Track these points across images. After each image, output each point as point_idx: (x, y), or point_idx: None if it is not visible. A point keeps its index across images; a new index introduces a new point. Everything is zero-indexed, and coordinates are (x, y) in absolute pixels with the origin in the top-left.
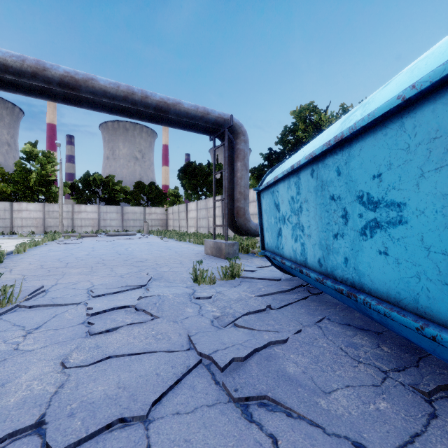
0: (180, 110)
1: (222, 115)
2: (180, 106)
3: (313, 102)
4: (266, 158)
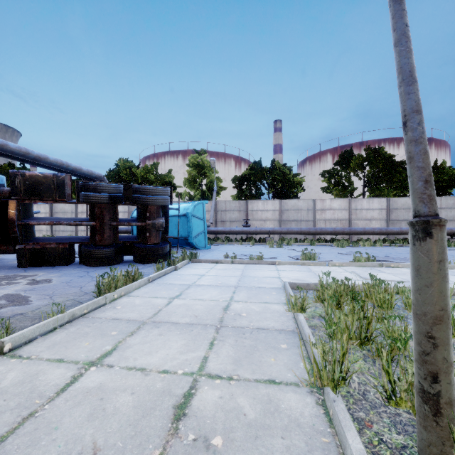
0: (82, 172)
1: (98, 174)
2: (82, 170)
3: (133, 163)
4: None
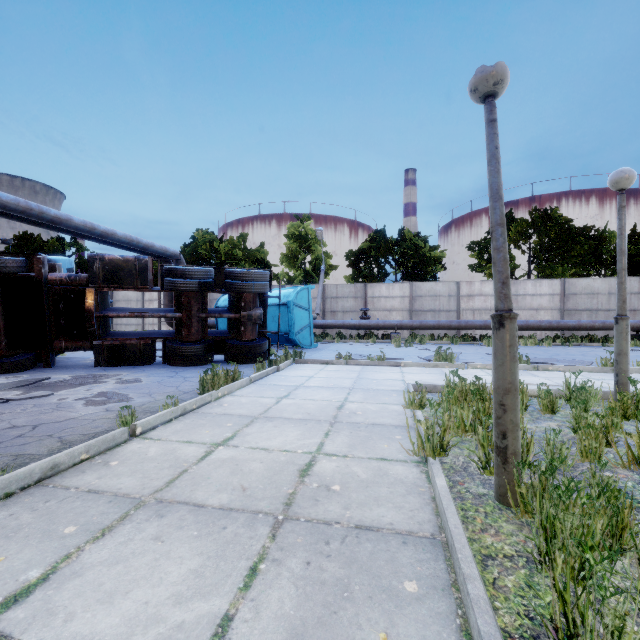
0: (154, 249)
1: (174, 252)
2: (154, 247)
3: (215, 236)
4: None
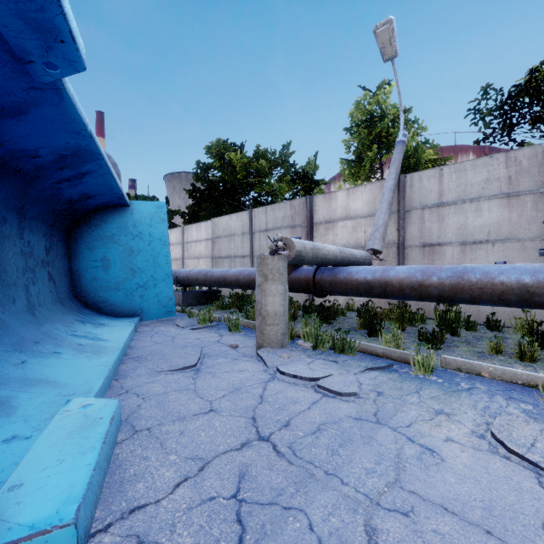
0: None
1: None
2: None
3: (220, 139)
4: (190, 195)
